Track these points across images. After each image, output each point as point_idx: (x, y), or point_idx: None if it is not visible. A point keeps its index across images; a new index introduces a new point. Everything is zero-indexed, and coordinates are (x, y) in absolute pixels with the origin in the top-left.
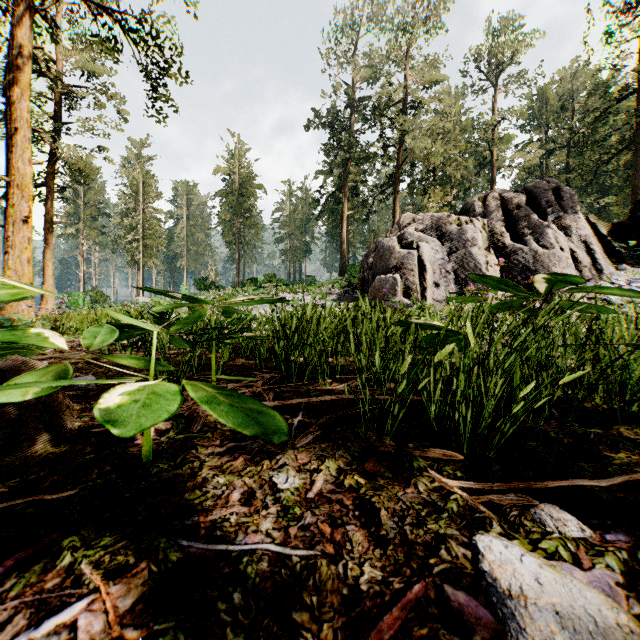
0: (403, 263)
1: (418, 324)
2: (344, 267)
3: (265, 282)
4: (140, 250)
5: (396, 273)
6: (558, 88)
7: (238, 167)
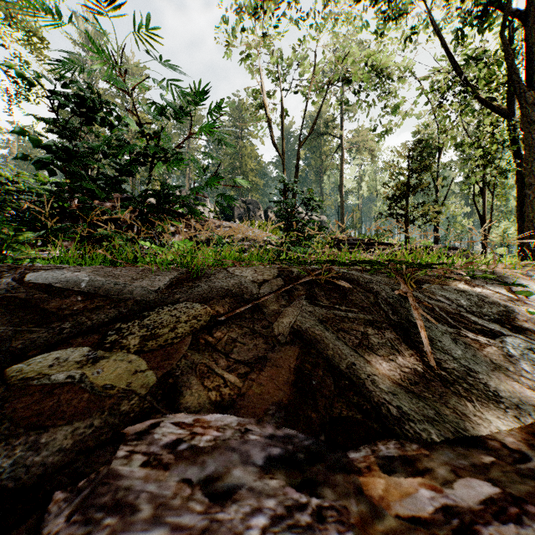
0: None
1: None
2: None
3: None
4: None
5: None
6: None
7: None
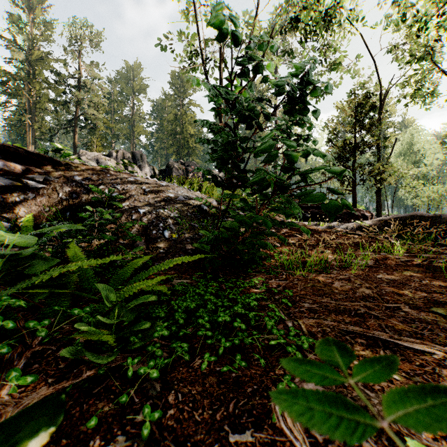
0: None
1: None
2: None
3: None
4: None
5: None
6: None
7: None
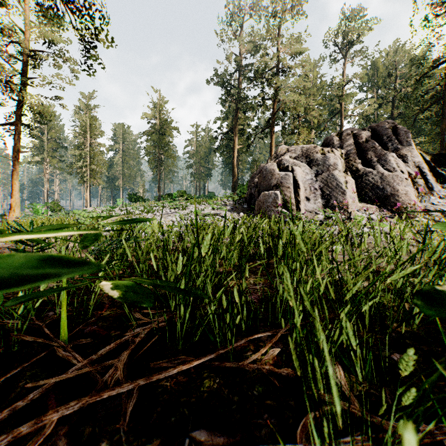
0: (282, 182)
1: None
2: (235, 186)
3: (178, 196)
4: (88, 173)
5: (276, 190)
6: (385, 61)
7: (159, 114)
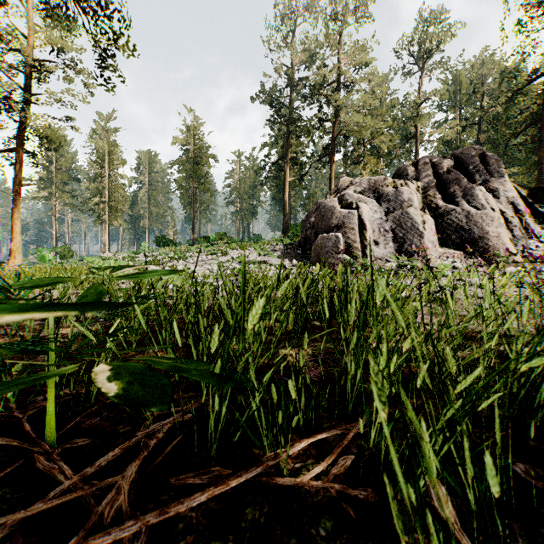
0: (344, 222)
1: None
2: (286, 227)
3: (217, 240)
4: (106, 211)
5: (337, 232)
6: (470, 74)
7: (193, 139)
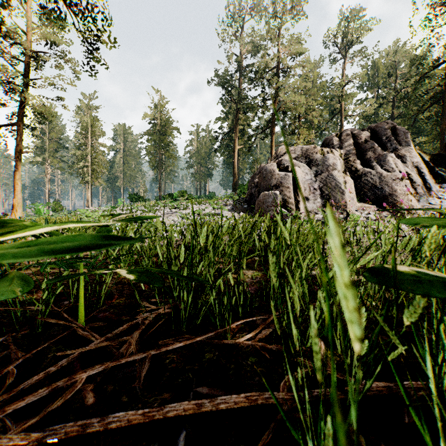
0: (281, 182)
1: (410, 280)
2: (236, 186)
3: (179, 196)
4: (89, 173)
5: (276, 190)
6: (386, 61)
7: (160, 114)
